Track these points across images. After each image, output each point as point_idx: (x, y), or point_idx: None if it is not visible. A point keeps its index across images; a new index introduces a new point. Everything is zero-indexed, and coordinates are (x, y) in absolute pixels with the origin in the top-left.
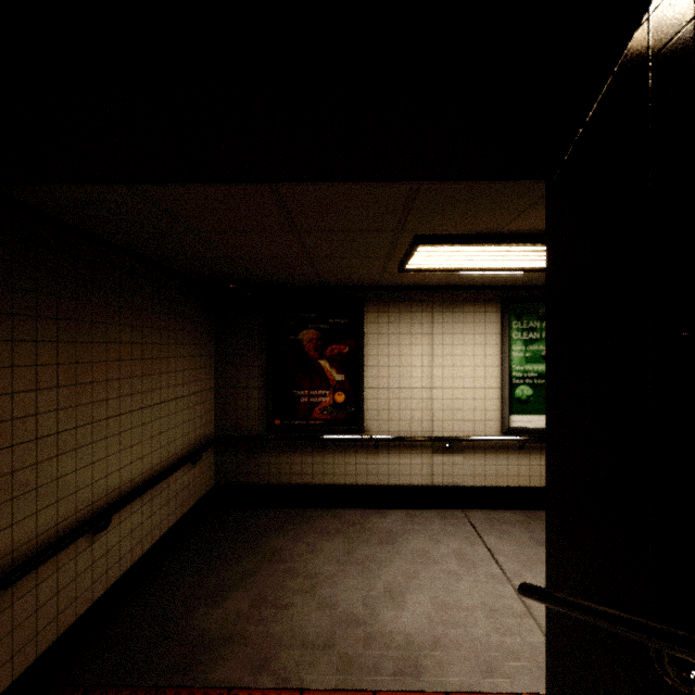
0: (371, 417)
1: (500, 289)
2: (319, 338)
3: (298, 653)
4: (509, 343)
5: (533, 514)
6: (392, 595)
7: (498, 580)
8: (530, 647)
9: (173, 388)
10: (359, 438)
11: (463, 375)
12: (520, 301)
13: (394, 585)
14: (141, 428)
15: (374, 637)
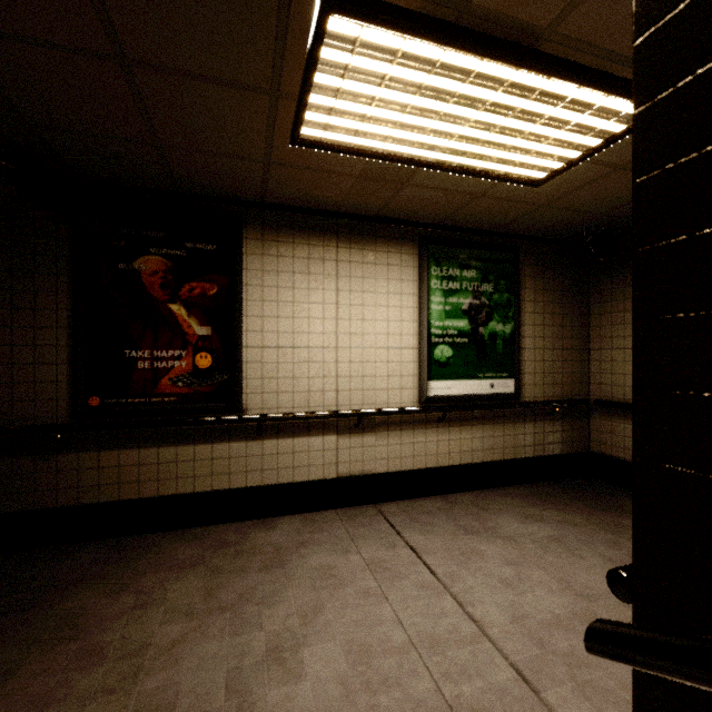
0: (253, 389)
1: (417, 226)
2: (170, 270)
3: None
4: (428, 293)
5: (453, 498)
6: (280, 655)
7: (433, 590)
8: (499, 693)
9: None
10: (234, 418)
11: (375, 331)
12: (440, 242)
13: (284, 636)
14: None
15: None
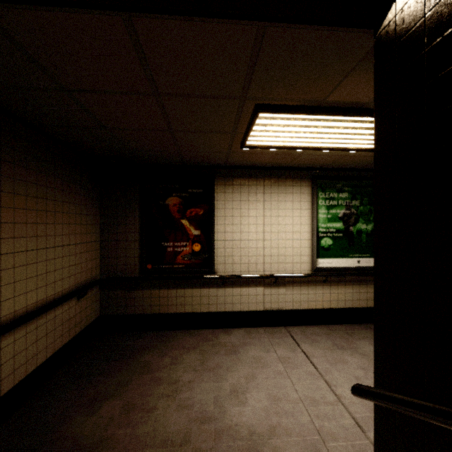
0: (220, 261)
1: (310, 170)
2: (181, 203)
3: (158, 451)
4: (317, 208)
5: (333, 327)
6: (236, 394)
7: (314, 376)
8: (343, 429)
9: (59, 237)
10: (211, 276)
11: (285, 230)
12: (324, 178)
13: (238, 386)
14: (25, 267)
15: (222, 431)
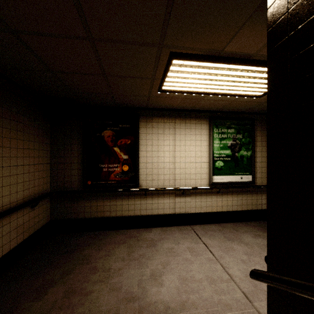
0: (143, 178)
1: (208, 112)
2: (114, 135)
3: None
4: (212, 139)
5: (224, 225)
6: (155, 277)
7: (212, 261)
8: (236, 301)
9: (14, 158)
10: (136, 189)
11: (190, 155)
12: (218, 118)
13: (156, 271)
14: None
15: (144, 308)
